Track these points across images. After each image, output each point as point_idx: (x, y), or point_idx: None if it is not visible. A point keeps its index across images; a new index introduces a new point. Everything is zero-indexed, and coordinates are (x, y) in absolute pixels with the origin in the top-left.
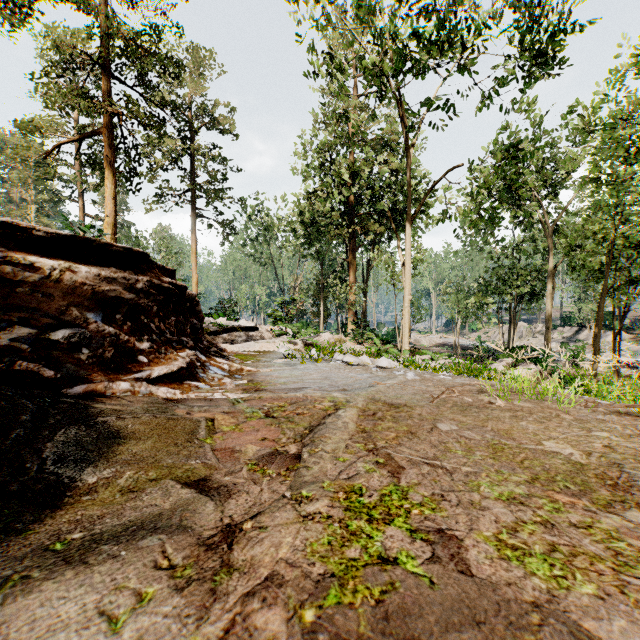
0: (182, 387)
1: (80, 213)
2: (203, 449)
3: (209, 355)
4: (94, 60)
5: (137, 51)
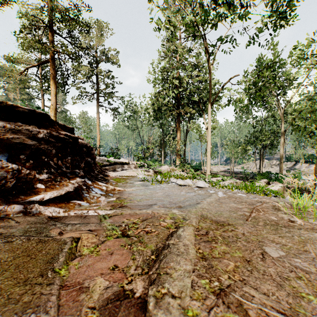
0: (68, 205)
1: (42, 105)
2: (50, 289)
3: (94, 180)
4: (45, 24)
5: (67, 18)
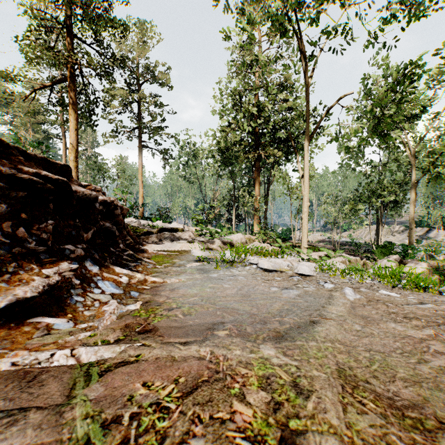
0: (15, 333)
1: (63, 147)
2: None
3: (107, 264)
4: (60, 24)
5: (92, 15)
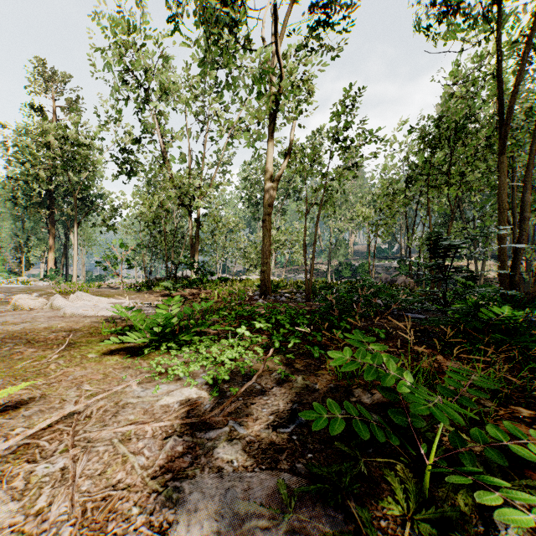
0: None
1: None
2: None
3: None
4: None
5: None
